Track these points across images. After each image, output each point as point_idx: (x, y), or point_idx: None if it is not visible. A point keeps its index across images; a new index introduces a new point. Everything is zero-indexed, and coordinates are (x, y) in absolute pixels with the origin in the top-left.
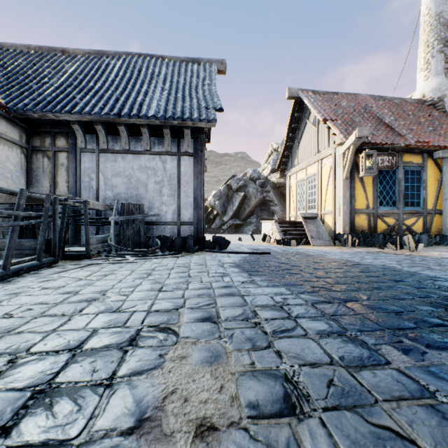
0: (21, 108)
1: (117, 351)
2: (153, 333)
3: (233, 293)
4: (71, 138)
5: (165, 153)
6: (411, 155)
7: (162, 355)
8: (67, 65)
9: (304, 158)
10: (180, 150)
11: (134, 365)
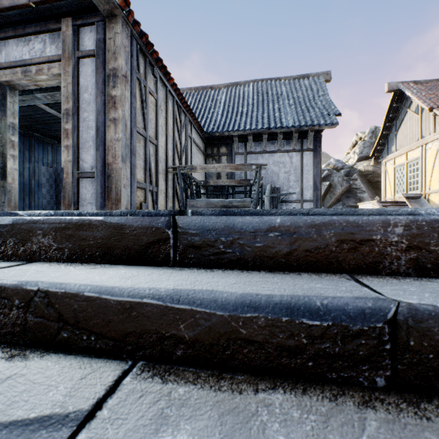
0: (211, 131)
1: None
2: None
3: None
4: (229, 146)
5: (292, 151)
6: None
7: None
8: (218, 97)
9: (404, 144)
10: (302, 147)
11: None
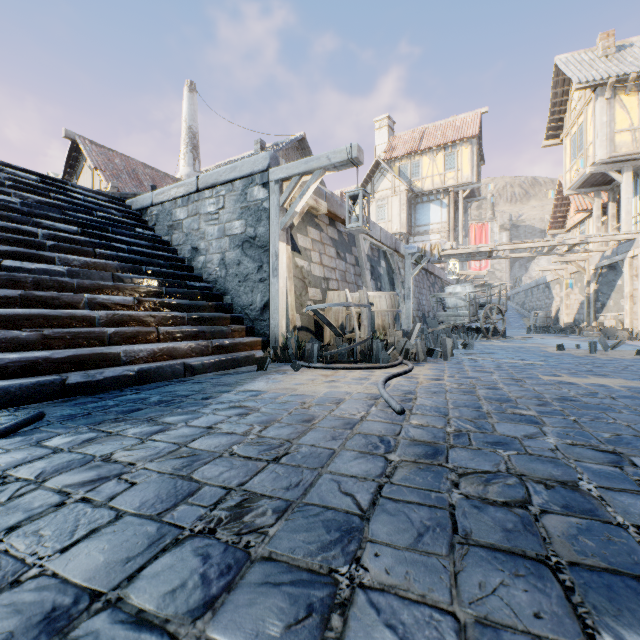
0: None
1: None
2: None
3: None
4: None
5: None
6: None
7: None
8: None
9: None
10: None
11: None
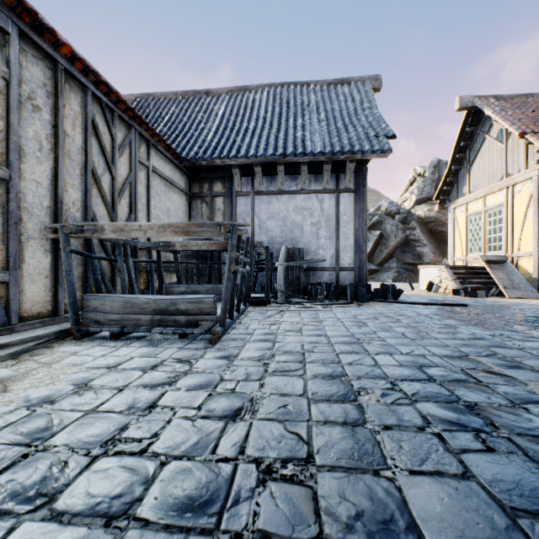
0: (193, 157)
1: (476, 385)
2: (484, 374)
3: (502, 345)
4: (227, 182)
5: (322, 191)
6: None
7: (531, 392)
8: (215, 107)
9: (481, 184)
10: (338, 186)
11: (518, 397)
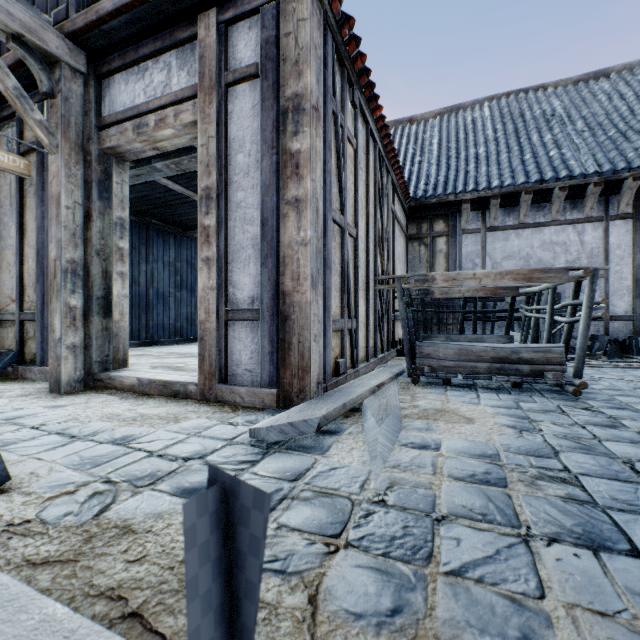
0: (423, 196)
1: None
2: None
3: None
4: (451, 219)
5: (583, 220)
6: None
7: None
8: (424, 135)
9: None
10: (608, 212)
11: None
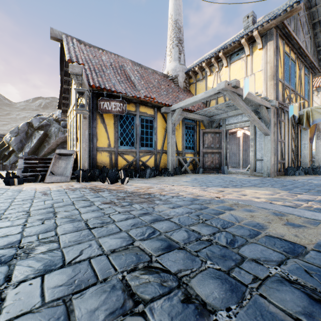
0: None
1: None
2: None
3: None
4: None
5: None
6: (146, 108)
7: None
8: None
9: (73, 100)
10: None
11: None
